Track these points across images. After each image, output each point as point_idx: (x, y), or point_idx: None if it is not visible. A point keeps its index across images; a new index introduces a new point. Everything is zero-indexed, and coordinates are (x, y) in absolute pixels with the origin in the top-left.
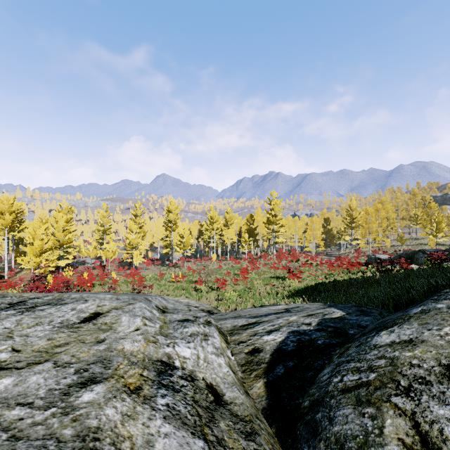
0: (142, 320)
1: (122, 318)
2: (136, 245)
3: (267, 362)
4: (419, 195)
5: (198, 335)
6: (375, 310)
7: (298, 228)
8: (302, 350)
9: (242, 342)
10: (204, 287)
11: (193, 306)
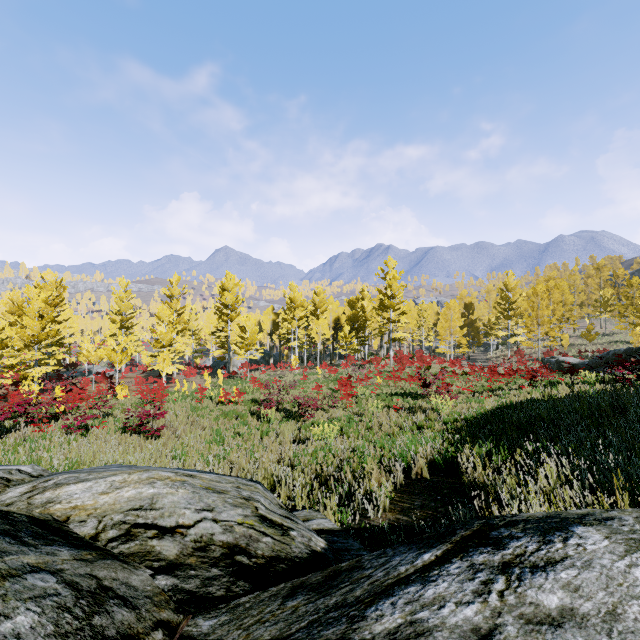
0: None
1: None
2: (168, 342)
3: None
4: (606, 269)
5: None
6: None
7: (425, 318)
8: None
9: None
10: (276, 413)
11: (160, 525)
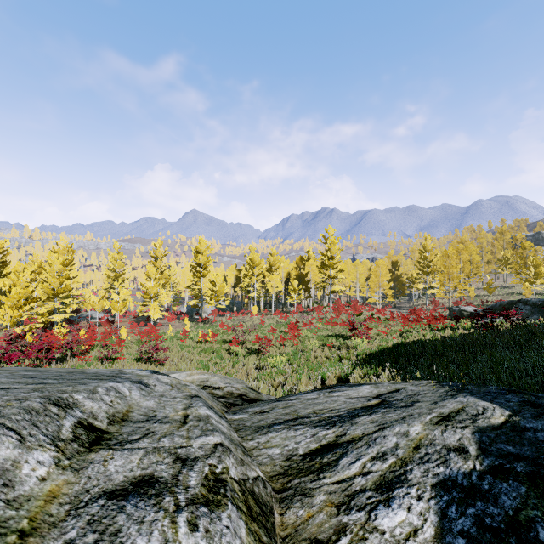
0: None
1: None
2: (154, 294)
3: None
4: (508, 233)
5: None
6: None
7: (360, 274)
8: None
9: None
10: (241, 350)
11: (213, 386)
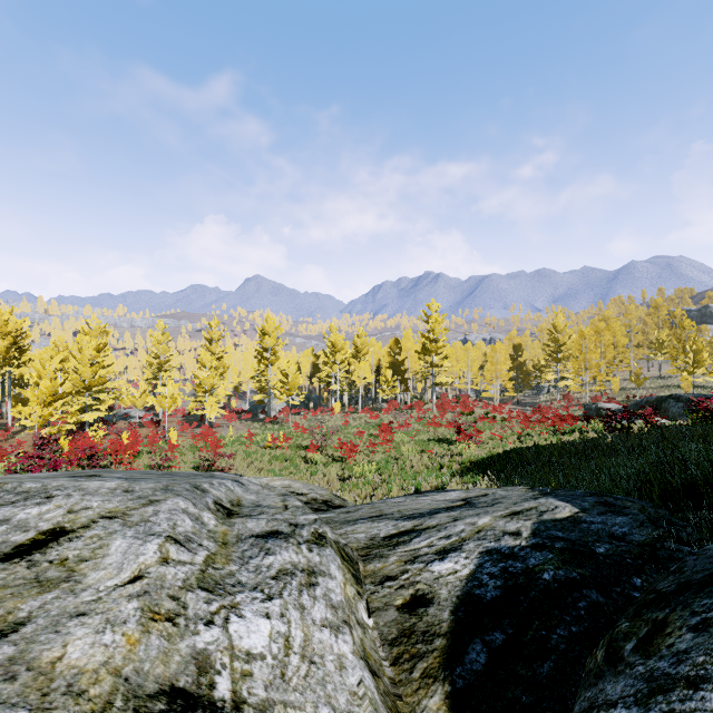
0: (161, 546)
1: (112, 545)
2: (210, 387)
3: (446, 633)
4: (664, 308)
5: (294, 573)
6: (630, 502)
7: (472, 360)
8: (517, 598)
9: (390, 579)
10: (321, 457)
11: (297, 492)
